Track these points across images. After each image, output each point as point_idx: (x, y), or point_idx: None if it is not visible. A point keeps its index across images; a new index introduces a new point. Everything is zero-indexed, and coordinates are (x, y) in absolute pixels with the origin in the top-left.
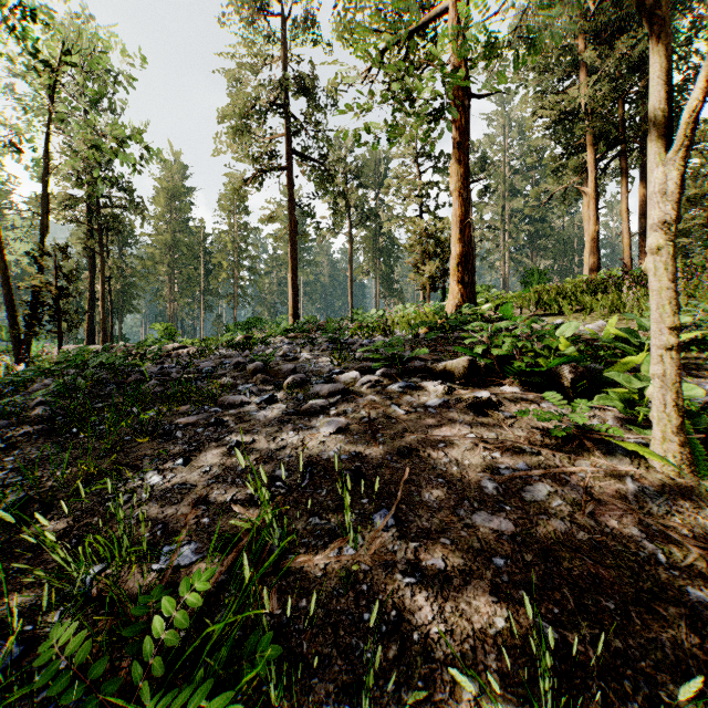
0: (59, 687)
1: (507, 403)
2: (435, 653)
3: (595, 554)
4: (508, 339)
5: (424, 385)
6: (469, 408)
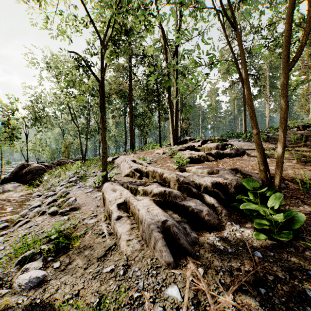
0: (264, 135)
1: (308, 129)
2: (288, 138)
3: (308, 135)
4: (310, 120)
5: (292, 129)
6: (300, 130)
